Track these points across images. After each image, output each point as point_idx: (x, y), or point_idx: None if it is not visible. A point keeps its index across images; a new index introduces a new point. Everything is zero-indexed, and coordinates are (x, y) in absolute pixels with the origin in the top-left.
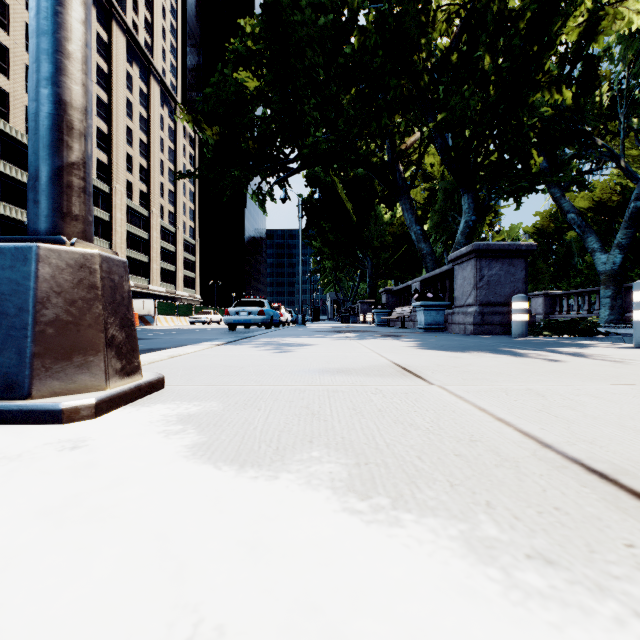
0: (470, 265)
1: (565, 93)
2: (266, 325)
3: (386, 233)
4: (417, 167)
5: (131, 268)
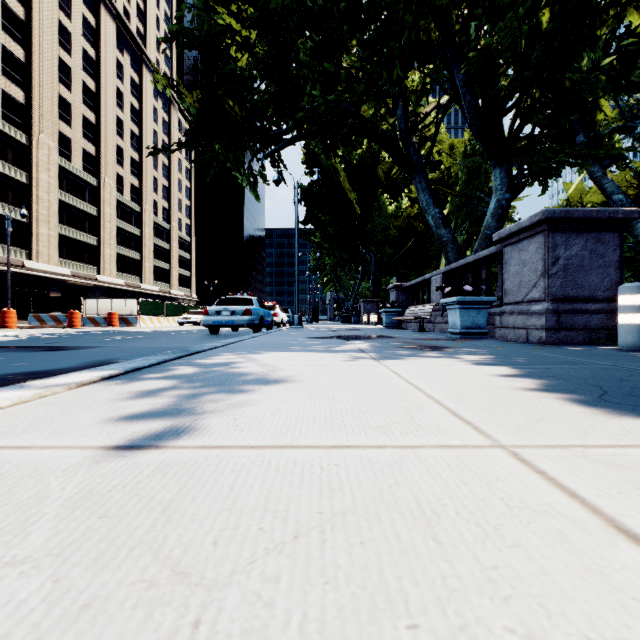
0: (535, 243)
1: None
2: (254, 327)
3: (391, 226)
4: (435, 139)
5: (121, 266)
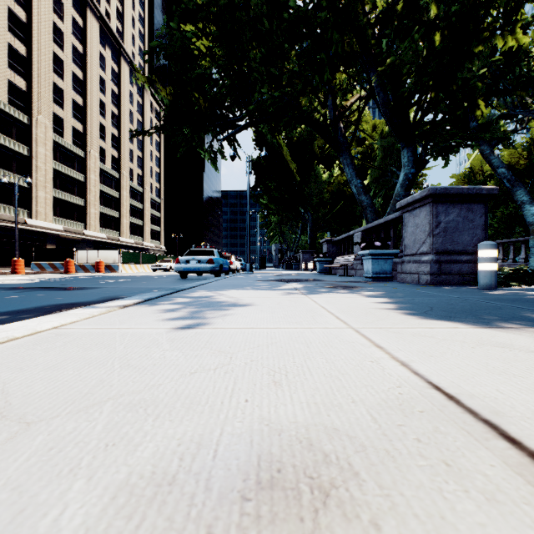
0: (424, 211)
1: (520, 33)
2: (215, 273)
3: (325, 191)
4: (357, 124)
5: (104, 222)
